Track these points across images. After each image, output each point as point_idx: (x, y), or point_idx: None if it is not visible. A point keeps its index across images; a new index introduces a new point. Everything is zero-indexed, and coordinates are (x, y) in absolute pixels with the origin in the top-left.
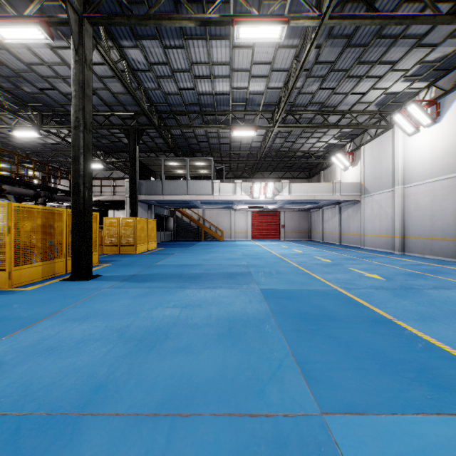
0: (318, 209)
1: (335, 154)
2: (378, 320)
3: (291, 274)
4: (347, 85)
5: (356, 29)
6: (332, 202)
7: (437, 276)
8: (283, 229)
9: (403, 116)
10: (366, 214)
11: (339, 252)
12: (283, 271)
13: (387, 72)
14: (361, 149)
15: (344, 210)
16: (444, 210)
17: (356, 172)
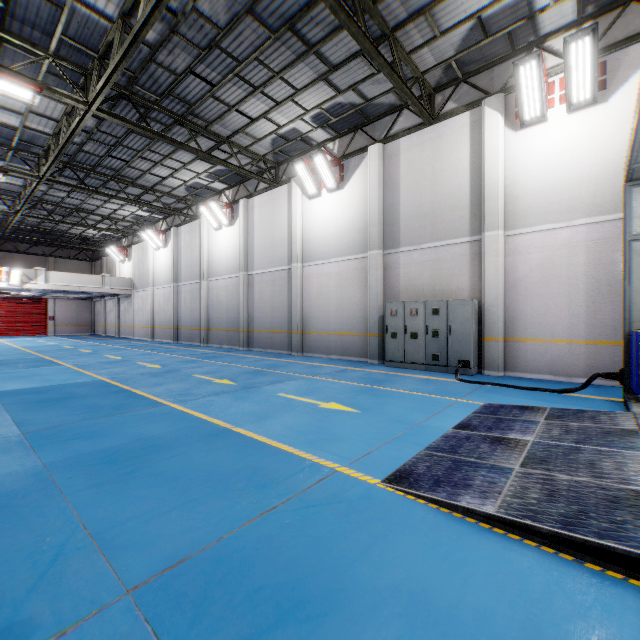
0: (101, 298)
1: (110, 246)
2: (45, 361)
3: (16, 355)
4: (96, 201)
5: (83, 179)
6: (106, 294)
7: (132, 348)
8: (53, 321)
9: (148, 236)
10: (136, 307)
11: (98, 342)
12: (10, 354)
13: (126, 204)
14: (132, 248)
15: (122, 302)
16: (169, 308)
17: (131, 268)
